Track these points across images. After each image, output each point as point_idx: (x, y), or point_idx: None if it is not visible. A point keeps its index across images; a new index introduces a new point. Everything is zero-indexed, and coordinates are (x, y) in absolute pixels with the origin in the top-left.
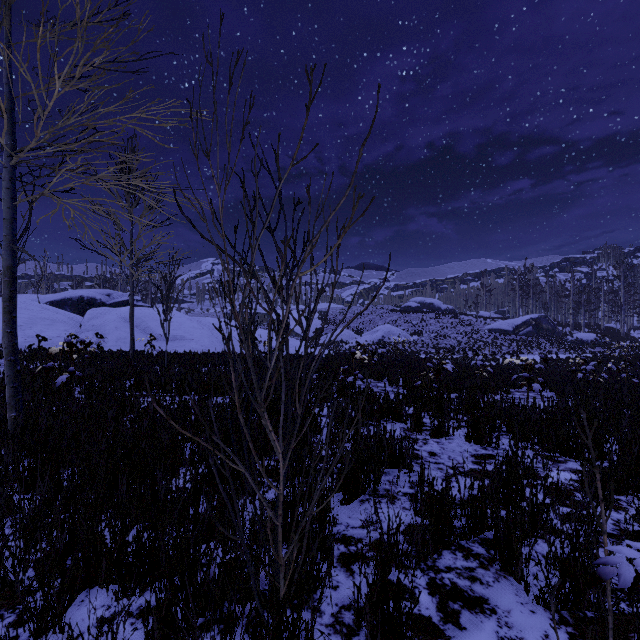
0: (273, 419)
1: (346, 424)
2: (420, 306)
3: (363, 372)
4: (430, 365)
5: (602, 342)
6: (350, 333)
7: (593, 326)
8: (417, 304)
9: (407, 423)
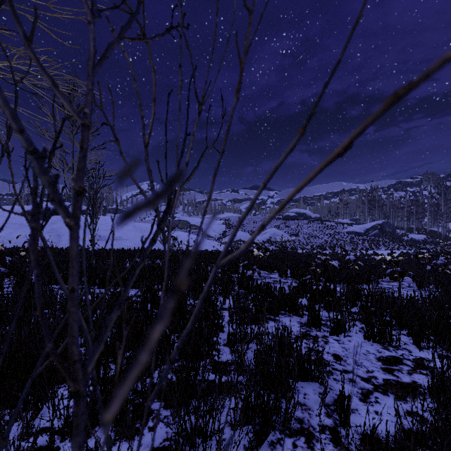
0: (175, 319)
1: (248, 324)
2: (296, 215)
3: (258, 265)
4: (318, 261)
5: (430, 241)
6: (246, 234)
7: (421, 229)
8: (294, 214)
9: (303, 317)
